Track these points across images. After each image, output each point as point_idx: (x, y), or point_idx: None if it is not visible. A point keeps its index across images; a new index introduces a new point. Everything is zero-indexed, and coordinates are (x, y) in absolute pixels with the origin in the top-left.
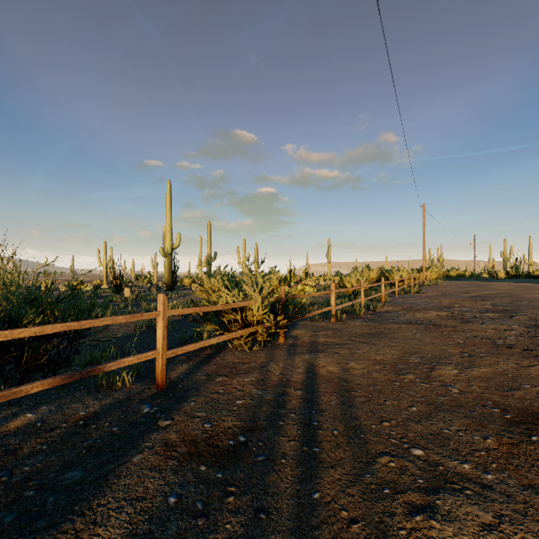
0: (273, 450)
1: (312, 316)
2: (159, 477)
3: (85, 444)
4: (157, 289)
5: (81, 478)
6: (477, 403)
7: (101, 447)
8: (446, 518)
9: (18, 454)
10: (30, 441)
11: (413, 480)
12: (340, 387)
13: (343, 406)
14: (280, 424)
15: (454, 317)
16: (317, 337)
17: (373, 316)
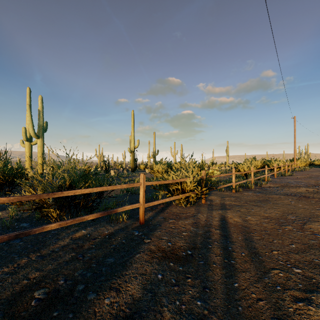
0: (207, 259)
1: (220, 188)
2: (150, 265)
3: (111, 246)
4: (127, 171)
5: (114, 262)
6: None
7: (119, 249)
8: (319, 306)
9: (83, 248)
10: (87, 243)
11: (296, 284)
12: (243, 230)
13: (246, 240)
14: (209, 247)
15: (319, 192)
16: (224, 201)
17: (260, 189)
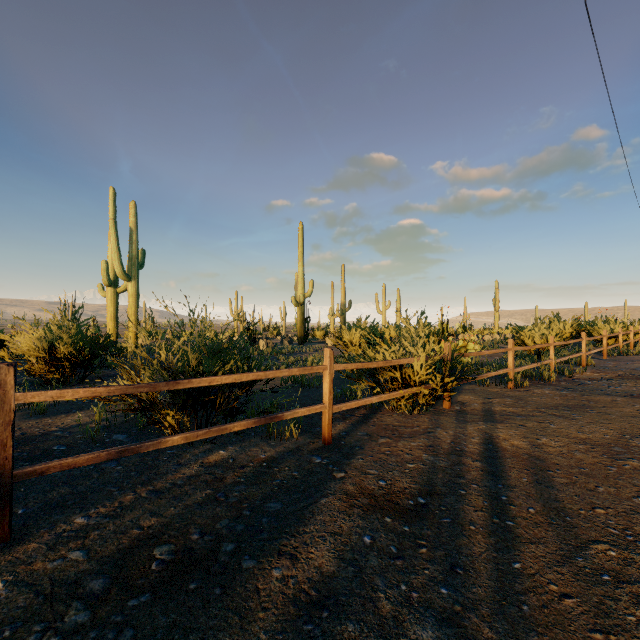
0: (458, 516)
1: (481, 379)
2: (349, 519)
3: (274, 482)
4: (290, 342)
5: (281, 509)
6: None
7: (289, 487)
8: None
9: (224, 482)
10: (230, 473)
11: None
12: (531, 465)
13: (537, 485)
14: (462, 493)
15: None
16: (491, 405)
17: (569, 383)
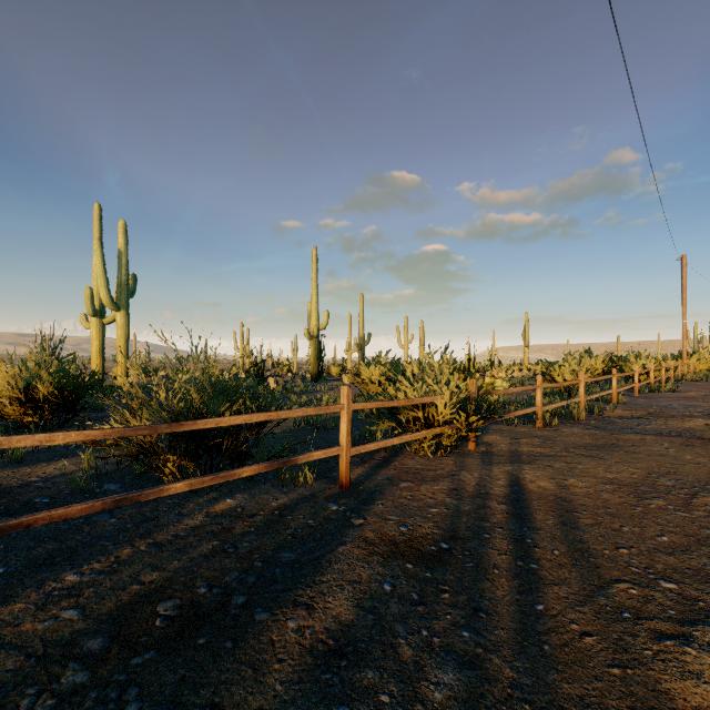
0: (482, 560)
1: (508, 418)
2: (368, 567)
3: (288, 531)
4: (302, 379)
5: (296, 559)
6: None
7: (303, 536)
8: (705, 648)
9: (233, 532)
10: (238, 523)
11: (662, 610)
12: (557, 506)
13: (563, 526)
14: (486, 537)
15: None
16: (518, 445)
17: (599, 422)
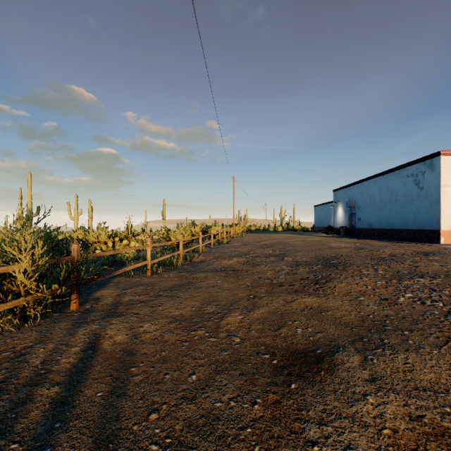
0: None
1: (127, 272)
2: None
3: None
4: None
5: None
6: (253, 352)
7: None
8: None
9: None
10: None
11: None
12: (119, 365)
13: (109, 398)
14: None
15: (248, 262)
16: (123, 296)
17: (188, 266)
